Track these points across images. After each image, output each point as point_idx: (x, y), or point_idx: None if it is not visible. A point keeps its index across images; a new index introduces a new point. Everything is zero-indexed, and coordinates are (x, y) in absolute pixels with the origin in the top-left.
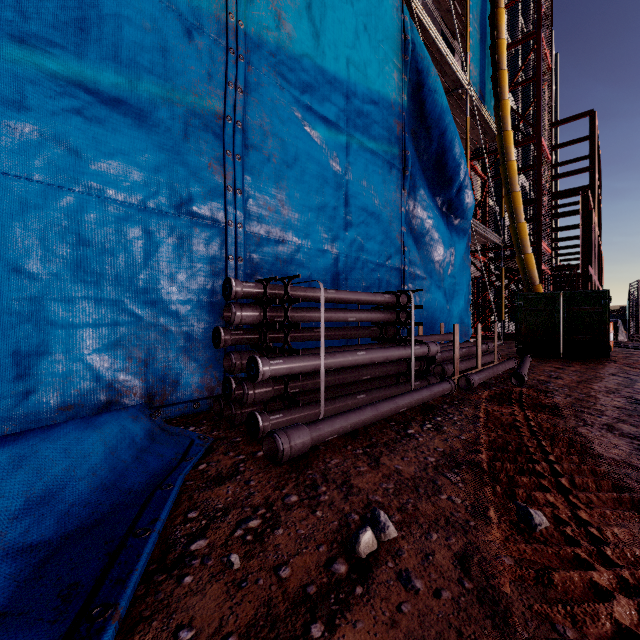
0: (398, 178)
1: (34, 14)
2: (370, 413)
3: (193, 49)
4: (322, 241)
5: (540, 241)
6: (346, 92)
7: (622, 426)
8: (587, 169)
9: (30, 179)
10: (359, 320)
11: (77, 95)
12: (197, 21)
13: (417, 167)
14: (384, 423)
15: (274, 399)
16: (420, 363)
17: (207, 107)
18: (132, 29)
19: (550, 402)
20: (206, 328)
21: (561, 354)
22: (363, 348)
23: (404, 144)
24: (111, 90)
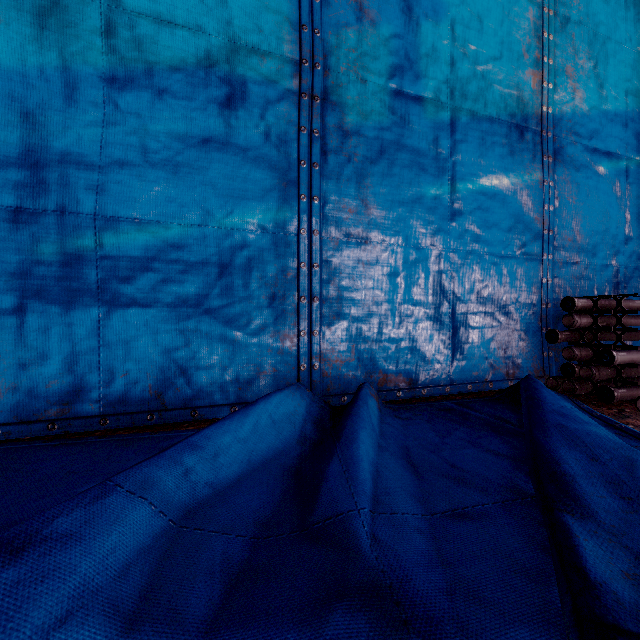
0: None
1: (464, 162)
2: None
3: (526, 144)
4: (606, 257)
5: None
6: (625, 122)
7: None
8: None
9: (463, 250)
10: None
11: (478, 198)
12: (528, 124)
13: None
14: None
15: (607, 380)
16: None
17: (533, 179)
18: (499, 148)
19: None
20: (532, 330)
21: None
22: None
23: None
24: (490, 189)
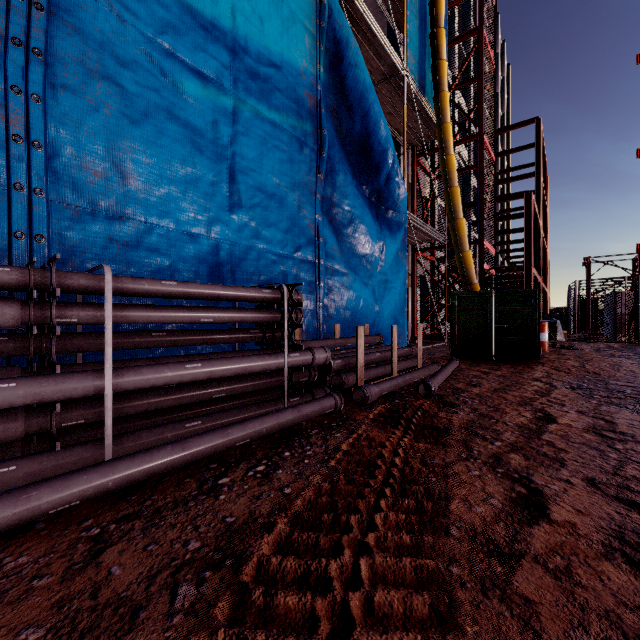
0: (311, 159)
1: None
2: (166, 456)
3: None
4: (192, 223)
5: (482, 240)
6: (232, 46)
7: (512, 458)
8: (533, 174)
9: None
10: (220, 321)
11: None
12: None
13: (337, 149)
14: (201, 465)
15: (32, 438)
16: (310, 373)
17: None
18: None
19: (444, 422)
20: None
21: (493, 356)
22: (226, 356)
23: (319, 121)
24: None
